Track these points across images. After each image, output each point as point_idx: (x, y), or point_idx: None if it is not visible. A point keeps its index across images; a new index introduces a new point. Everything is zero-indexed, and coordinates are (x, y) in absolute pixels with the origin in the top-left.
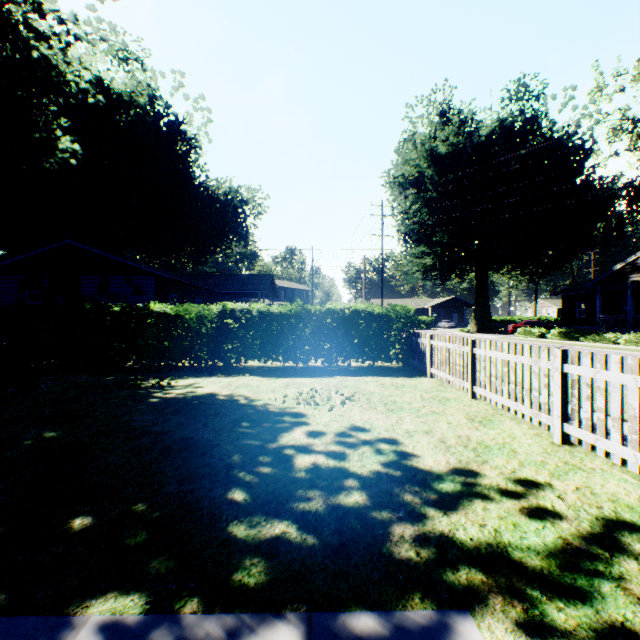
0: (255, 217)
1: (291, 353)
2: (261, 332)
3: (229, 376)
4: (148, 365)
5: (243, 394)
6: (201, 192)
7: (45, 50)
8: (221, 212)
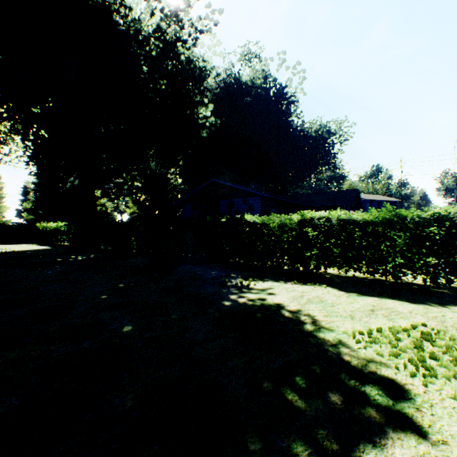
0: (341, 143)
1: (377, 265)
2: (340, 241)
3: (304, 284)
4: (245, 263)
5: (311, 314)
6: (297, 134)
7: (186, 52)
8: (313, 146)
